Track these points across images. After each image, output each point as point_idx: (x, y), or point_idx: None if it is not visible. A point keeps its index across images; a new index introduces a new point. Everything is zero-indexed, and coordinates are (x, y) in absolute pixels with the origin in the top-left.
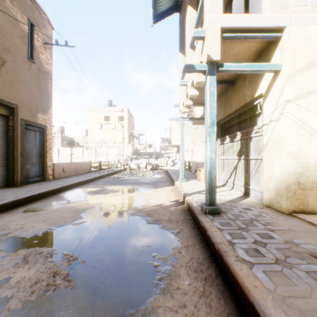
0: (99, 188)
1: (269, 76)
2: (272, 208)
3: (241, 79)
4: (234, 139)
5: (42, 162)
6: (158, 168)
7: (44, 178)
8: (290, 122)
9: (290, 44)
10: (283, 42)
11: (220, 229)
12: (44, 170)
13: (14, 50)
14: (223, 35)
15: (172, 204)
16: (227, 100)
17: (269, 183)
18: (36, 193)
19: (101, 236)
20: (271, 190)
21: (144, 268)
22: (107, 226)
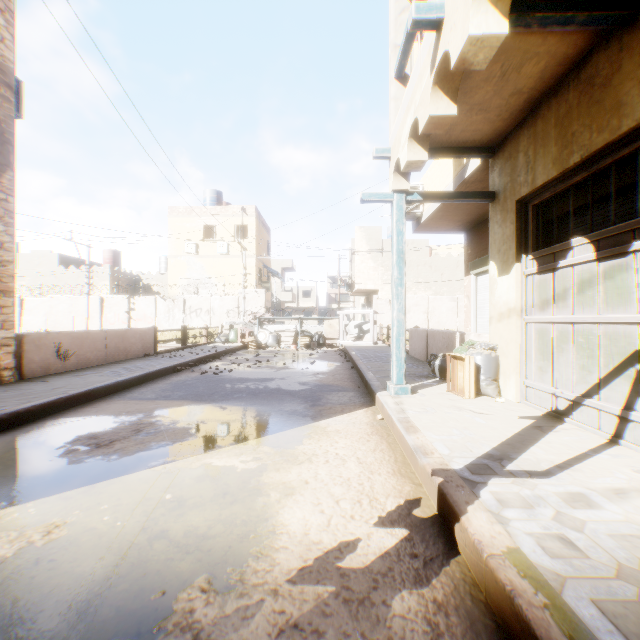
0: (129, 420)
1: None
2: None
3: None
4: (627, 245)
5: None
6: (324, 344)
7: None
8: None
9: None
10: None
11: None
12: None
13: None
14: None
15: (395, 554)
16: (585, 100)
17: None
18: None
19: None
20: None
21: None
22: None
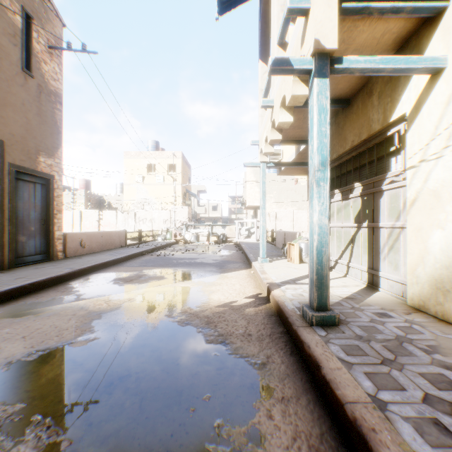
0: (133, 273)
1: (420, 83)
2: (426, 313)
3: (363, 96)
4: (349, 195)
5: (46, 232)
6: (226, 241)
7: (50, 257)
8: None
9: None
10: (450, 17)
11: (346, 363)
12: (49, 244)
13: None
14: (342, 6)
15: (249, 303)
16: (337, 132)
17: (419, 268)
18: (28, 282)
19: (119, 371)
20: (424, 282)
21: None
22: (134, 348)
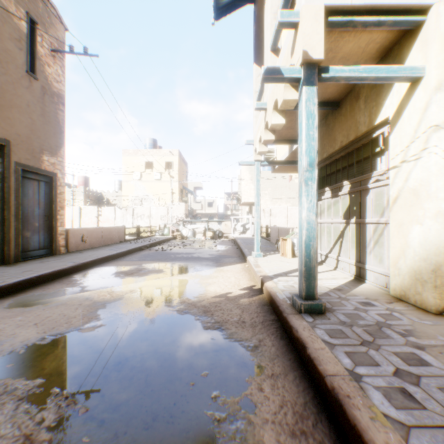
0: (133, 267)
1: (401, 89)
2: (407, 302)
3: (351, 99)
4: (338, 193)
5: (49, 228)
6: (222, 236)
7: (53, 251)
8: (440, 161)
9: (439, 34)
10: (428, 30)
11: (330, 344)
12: (52, 239)
13: (3, 58)
14: (328, 20)
15: (243, 294)
16: (327, 133)
17: (400, 261)
18: (34, 275)
19: (126, 353)
20: (405, 274)
21: (197, 426)
22: (138, 333)
